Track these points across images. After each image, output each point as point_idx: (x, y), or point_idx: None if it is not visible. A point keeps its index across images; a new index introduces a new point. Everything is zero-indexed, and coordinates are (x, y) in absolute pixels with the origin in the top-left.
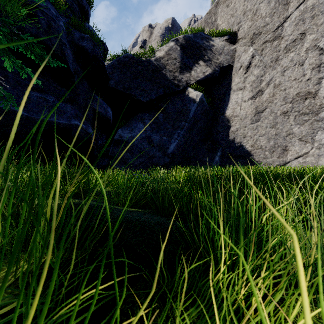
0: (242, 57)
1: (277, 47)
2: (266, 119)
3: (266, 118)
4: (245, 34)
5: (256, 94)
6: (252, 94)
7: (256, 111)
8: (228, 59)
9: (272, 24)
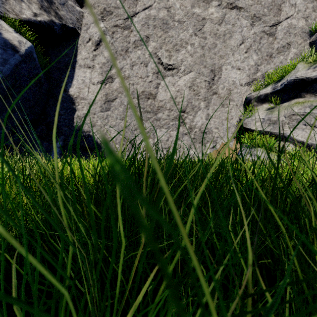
0: (91, 28)
1: (127, 38)
2: (116, 109)
3: (116, 108)
4: (95, 3)
5: (106, 79)
6: (102, 78)
7: (107, 98)
8: (73, 21)
9: (123, 10)
